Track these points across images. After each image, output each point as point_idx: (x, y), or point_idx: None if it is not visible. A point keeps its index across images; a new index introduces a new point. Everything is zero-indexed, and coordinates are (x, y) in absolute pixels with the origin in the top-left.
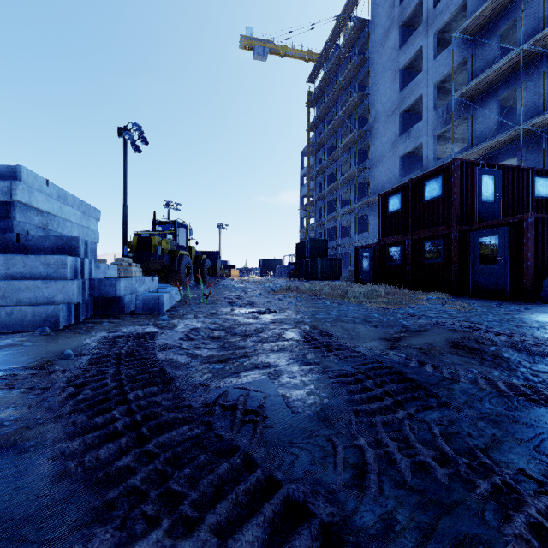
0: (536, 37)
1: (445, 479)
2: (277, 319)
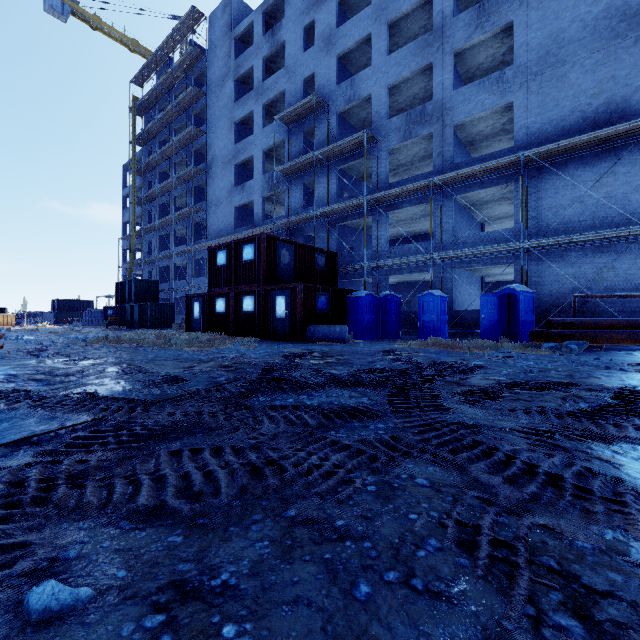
0: (322, 150)
1: (170, 392)
2: (98, 363)
